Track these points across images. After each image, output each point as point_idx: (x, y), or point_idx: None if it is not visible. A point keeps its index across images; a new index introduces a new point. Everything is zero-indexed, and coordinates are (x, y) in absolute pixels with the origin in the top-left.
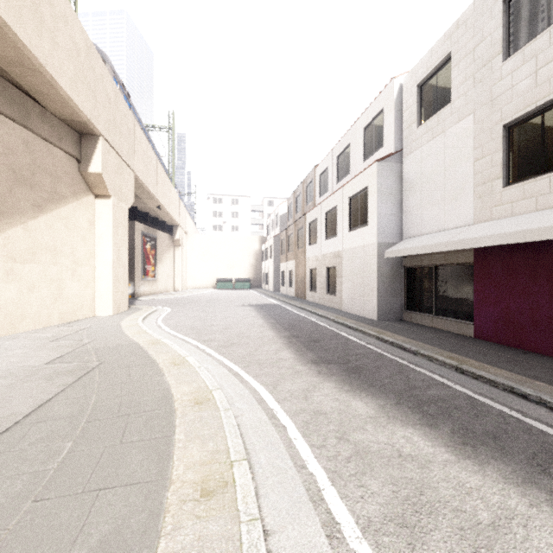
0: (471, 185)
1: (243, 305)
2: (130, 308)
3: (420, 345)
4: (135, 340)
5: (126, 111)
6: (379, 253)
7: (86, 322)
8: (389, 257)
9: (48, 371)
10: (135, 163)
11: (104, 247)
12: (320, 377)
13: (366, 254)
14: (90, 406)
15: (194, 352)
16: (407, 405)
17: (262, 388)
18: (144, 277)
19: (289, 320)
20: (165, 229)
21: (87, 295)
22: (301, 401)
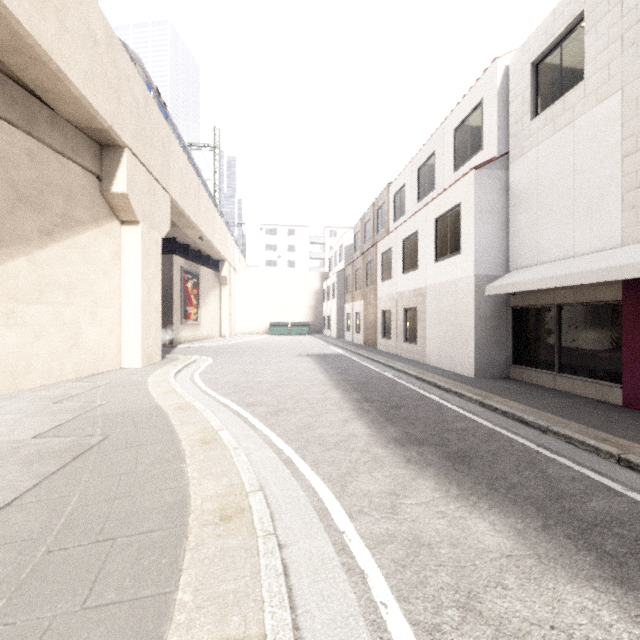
0: (617, 191)
1: (300, 355)
2: (164, 358)
3: (547, 417)
4: (159, 402)
5: (159, 120)
6: (478, 289)
7: (108, 376)
8: (490, 295)
9: (31, 449)
10: (170, 184)
11: (131, 284)
12: (410, 468)
13: (459, 291)
14: (62, 518)
15: (233, 422)
16: (563, 531)
17: (324, 487)
18: (185, 321)
19: (357, 376)
20: (209, 264)
21: (111, 343)
22: (387, 515)
